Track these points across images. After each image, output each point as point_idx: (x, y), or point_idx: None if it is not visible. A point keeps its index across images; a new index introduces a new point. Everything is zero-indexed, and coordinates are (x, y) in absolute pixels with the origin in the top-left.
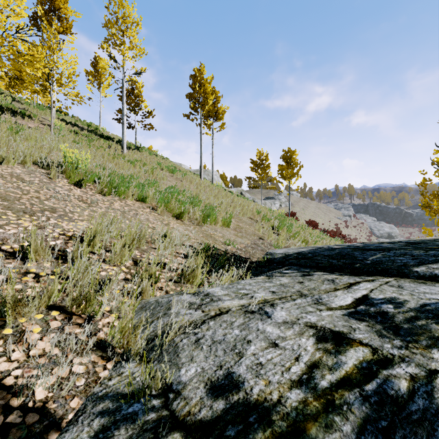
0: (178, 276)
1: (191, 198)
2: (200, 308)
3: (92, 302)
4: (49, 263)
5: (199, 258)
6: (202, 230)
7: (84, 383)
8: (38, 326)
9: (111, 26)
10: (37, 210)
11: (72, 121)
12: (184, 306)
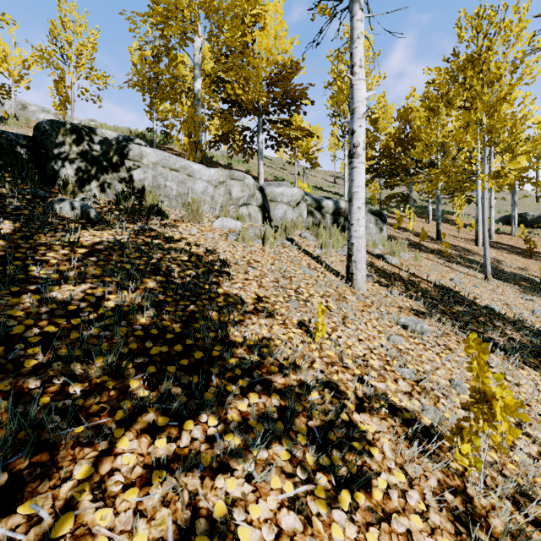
0: None
1: None
2: None
3: None
4: None
5: None
6: None
7: None
8: None
9: None
10: None
11: None
12: None
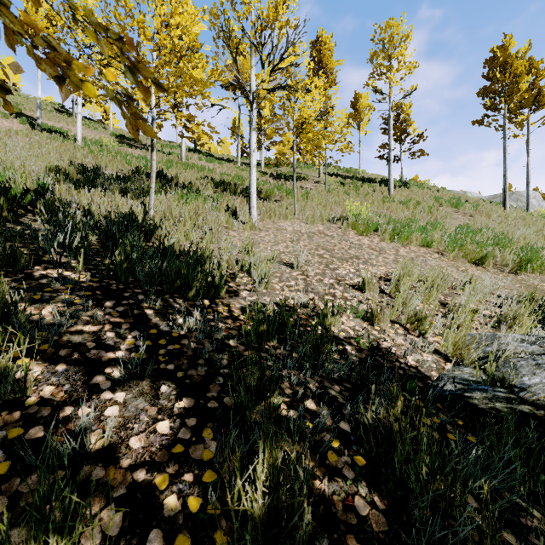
0: (494, 321)
1: (494, 238)
2: (536, 344)
3: (424, 322)
4: (376, 295)
5: (522, 308)
6: (517, 279)
7: (435, 367)
8: (390, 330)
9: (376, 57)
10: (347, 257)
11: (334, 171)
12: (515, 339)
